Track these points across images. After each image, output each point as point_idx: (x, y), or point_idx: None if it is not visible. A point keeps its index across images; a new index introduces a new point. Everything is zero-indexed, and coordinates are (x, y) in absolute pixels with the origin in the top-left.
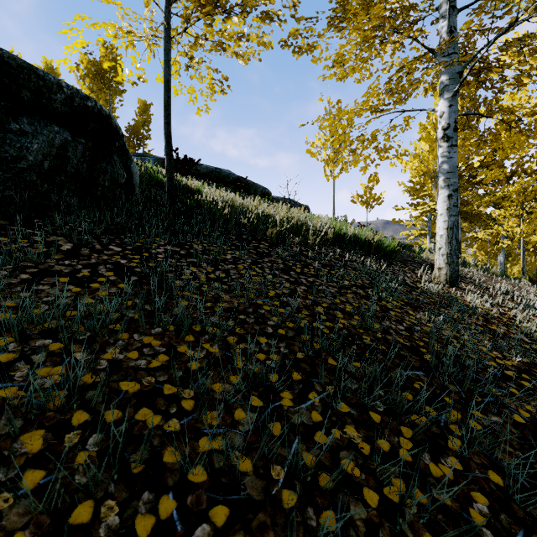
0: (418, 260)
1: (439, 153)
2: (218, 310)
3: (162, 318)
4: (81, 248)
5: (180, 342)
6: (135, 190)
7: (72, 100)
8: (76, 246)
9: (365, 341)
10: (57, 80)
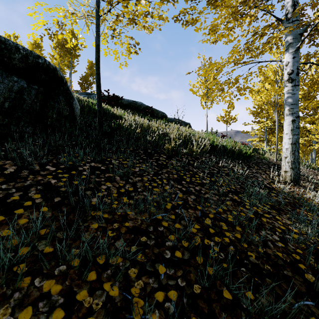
0: (265, 161)
1: (285, 91)
2: (119, 249)
3: (66, 255)
4: (22, 170)
5: (82, 284)
6: (76, 118)
7: (27, 58)
8: (19, 168)
9: (251, 260)
10: (15, 44)
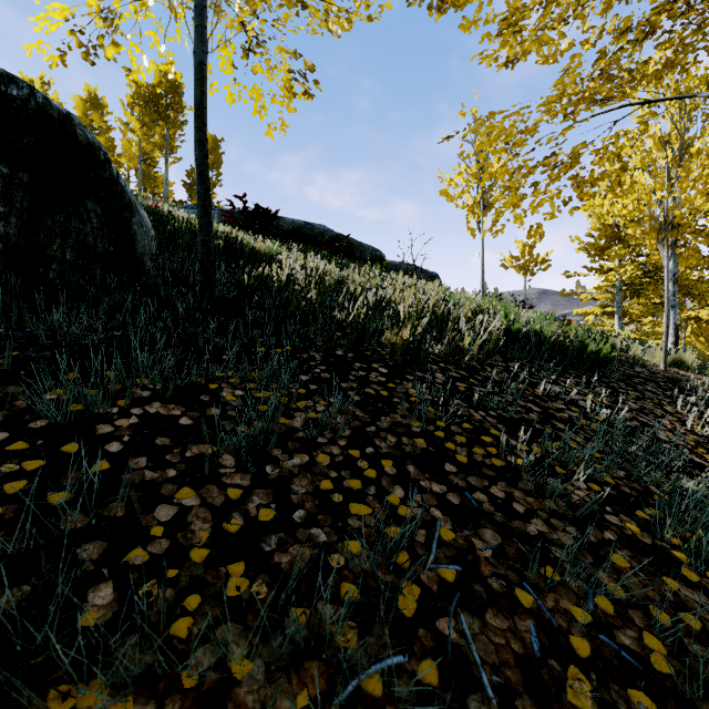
0: (642, 372)
1: None
2: None
3: None
4: None
5: None
6: (144, 263)
7: None
8: None
9: None
10: None
